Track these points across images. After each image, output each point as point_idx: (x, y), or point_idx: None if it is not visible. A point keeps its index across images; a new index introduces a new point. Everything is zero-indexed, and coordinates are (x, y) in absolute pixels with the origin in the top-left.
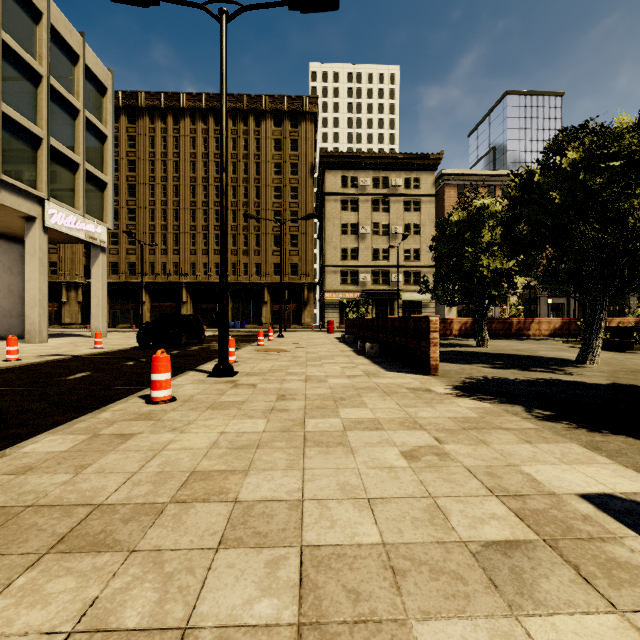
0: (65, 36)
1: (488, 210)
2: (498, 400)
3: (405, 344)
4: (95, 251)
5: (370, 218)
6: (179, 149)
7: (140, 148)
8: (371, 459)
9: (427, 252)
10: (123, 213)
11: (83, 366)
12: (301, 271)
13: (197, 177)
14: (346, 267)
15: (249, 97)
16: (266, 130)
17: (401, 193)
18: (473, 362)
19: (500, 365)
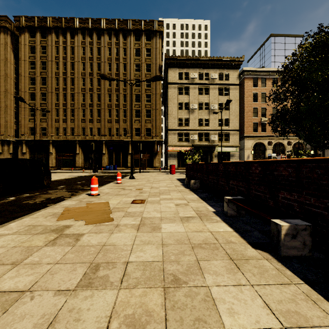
0: None
1: None
2: None
3: None
4: None
5: (197, 99)
6: (74, 54)
7: (49, 54)
8: None
9: (233, 121)
10: (38, 95)
11: None
12: (153, 133)
13: (86, 72)
14: (181, 130)
15: (119, 21)
16: (130, 42)
17: (217, 83)
18: None
19: None
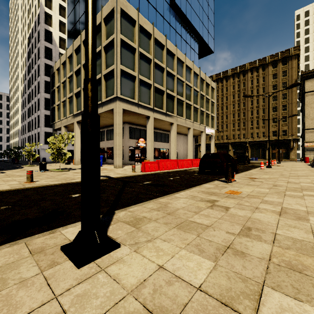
0: (208, 82)
1: None
2: None
3: None
4: (211, 137)
5: None
6: (227, 91)
7: None
8: (299, 172)
9: None
10: None
11: None
12: (288, 133)
13: (235, 100)
14: None
15: (259, 60)
16: (268, 71)
17: None
18: None
19: None
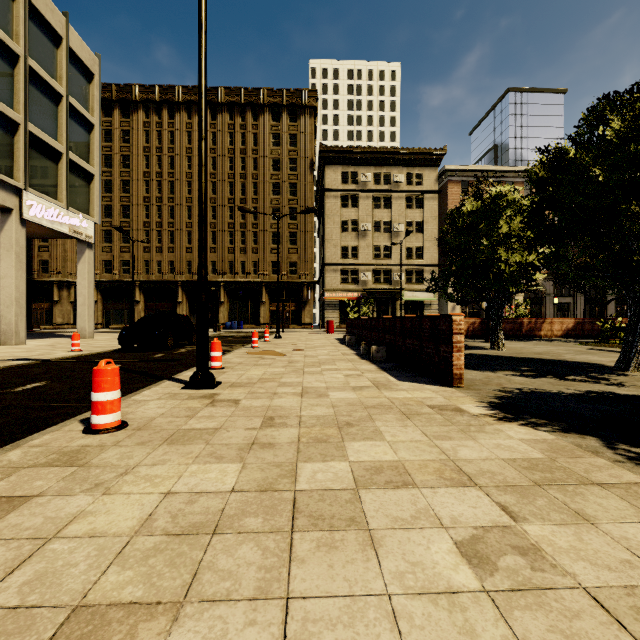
0: (46, 15)
1: (505, 198)
2: (557, 426)
3: (419, 348)
4: (81, 247)
5: (371, 215)
6: (174, 144)
7: (134, 143)
8: (409, 565)
9: (430, 250)
10: (117, 210)
11: (44, 373)
12: (300, 270)
13: (193, 173)
14: (346, 265)
15: (247, 90)
16: (264, 124)
17: (403, 189)
18: (496, 368)
19: (529, 372)
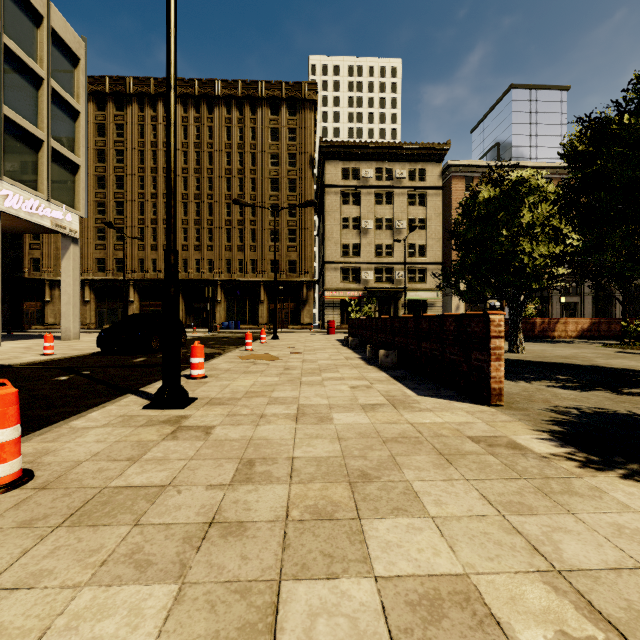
0: None
1: (528, 184)
2: None
3: (439, 353)
4: (65, 242)
5: (373, 212)
6: None
7: (128, 137)
8: None
9: (433, 248)
10: (110, 206)
11: None
12: (299, 268)
13: (189, 168)
14: (347, 264)
15: (244, 83)
16: (262, 118)
17: (406, 185)
18: (529, 377)
19: (572, 383)
